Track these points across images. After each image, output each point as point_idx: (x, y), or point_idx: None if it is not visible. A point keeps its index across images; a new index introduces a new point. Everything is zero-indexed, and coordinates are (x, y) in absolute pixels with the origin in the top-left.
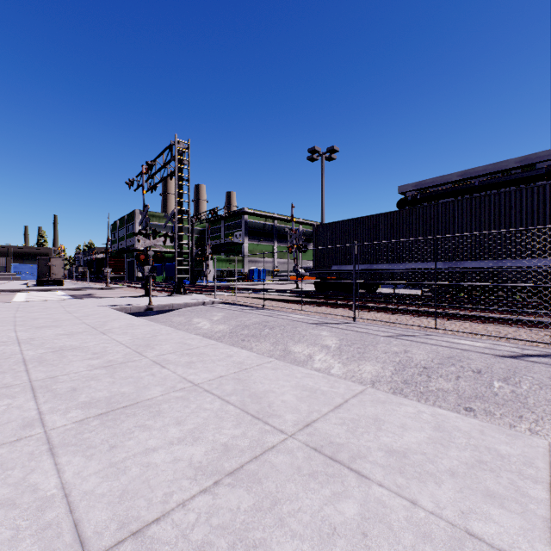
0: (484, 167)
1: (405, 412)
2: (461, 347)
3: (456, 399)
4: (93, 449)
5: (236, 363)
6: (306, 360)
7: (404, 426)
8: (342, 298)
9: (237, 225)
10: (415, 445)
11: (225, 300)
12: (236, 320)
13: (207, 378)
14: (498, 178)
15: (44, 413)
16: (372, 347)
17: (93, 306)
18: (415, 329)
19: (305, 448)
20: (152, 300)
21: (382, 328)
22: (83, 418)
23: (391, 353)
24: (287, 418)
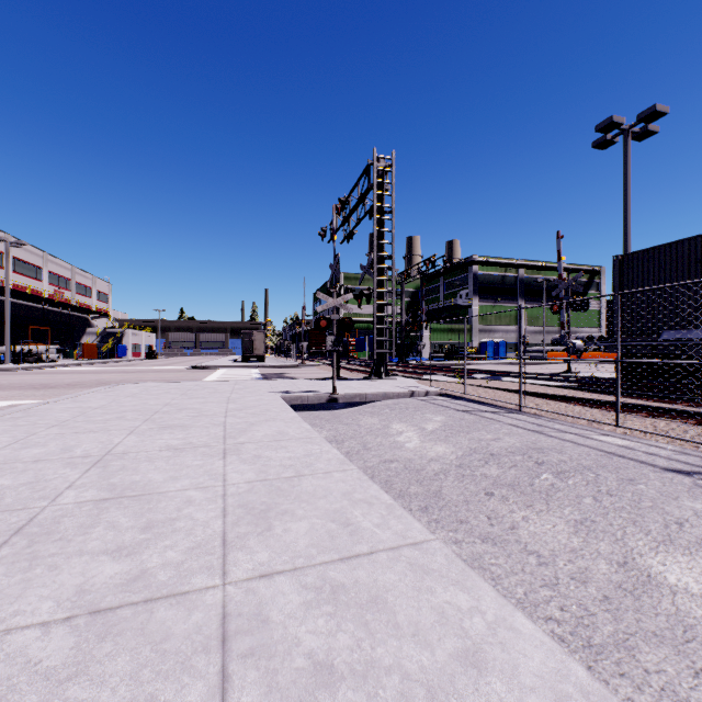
0: None
1: None
2: None
3: None
4: None
5: None
6: None
7: None
8: None
9: (462, 282)
10: None
11: (447, 391)
12: (468, 437)
13: None
14: None
15: None
16: None
17: (264, 391)
18: None
19: None
20: (341, 385)
21: None
22: None
23: None
24: None
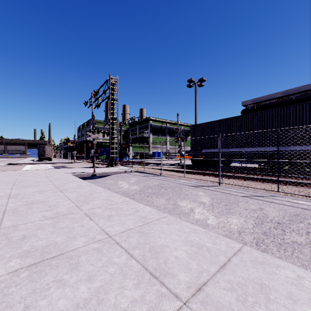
0: (298, 88)
1: (286, 277)
2: (301, 206)
3: (310, 252)
4: (9, 310)
5: (141, 217)
6: (189, 212)
7: (291, 297)
8: (209, 169)
9: (146, 127)
10: None
11: (138, 170)
12: (144, 183)
13: (119, 230)
14: (308, 94)
15: None
16: (235, 205)
17: (62, 173)
18: (262, 191)
19: None
20: (96, 169)
21: (239, 190)
22: (17, 269)
23: (250, 210)
24: (181, 279)
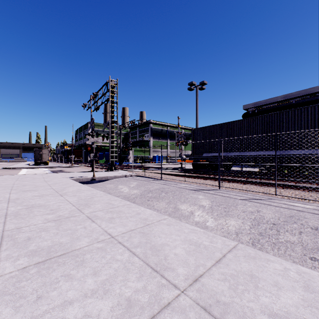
0: (298, 92)
1: (274, 269)
2: (296, 208)
3: (302, 250)
4: (23, 300)
5: (142, 219)
6: (189, 215)
7: (277, 285)
8: (210, 173)
9: (146, 130)
10: (293, 308)
11: (138, 174)
12: (144, 187)
13: (121, 231)
14: (307, 98)
15: (0, 260)
16: (234, 207)
17: (61, 177)
18: (261, 194)
19: (195, 306)
20: (96, 174)
21: (238, 193)
22: (26, 266)
23: (248, 212)
24: (179, 272)
